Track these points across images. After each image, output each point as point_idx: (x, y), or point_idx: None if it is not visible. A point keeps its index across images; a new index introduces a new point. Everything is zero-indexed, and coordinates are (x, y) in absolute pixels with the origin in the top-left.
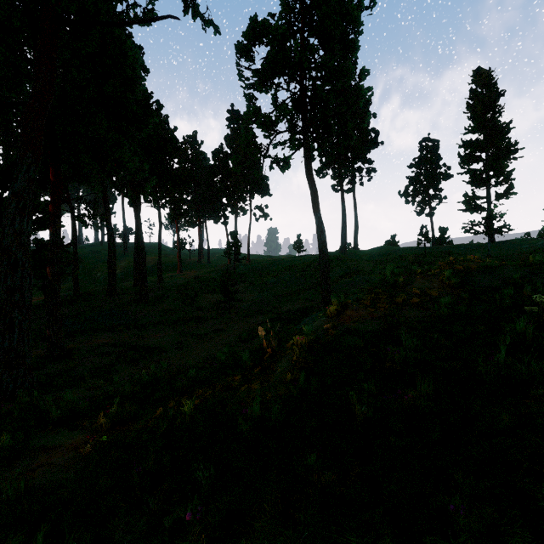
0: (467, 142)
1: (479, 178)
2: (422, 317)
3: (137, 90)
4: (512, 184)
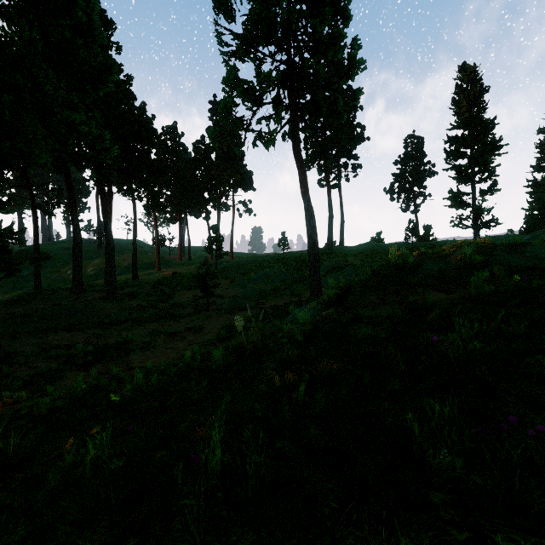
0: (453, 137)
1: (465, 173)
2: (451, 300)
3: (96, 46)
4: (495, 181)
